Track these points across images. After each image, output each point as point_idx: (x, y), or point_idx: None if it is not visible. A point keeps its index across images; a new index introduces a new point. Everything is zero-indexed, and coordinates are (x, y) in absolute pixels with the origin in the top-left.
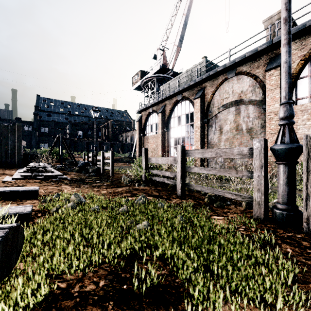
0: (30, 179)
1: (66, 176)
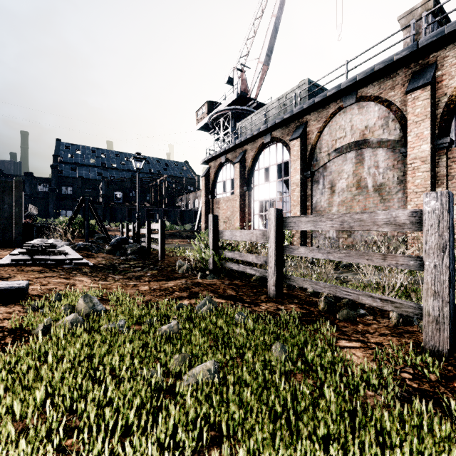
0: (28, 265)
1: (87, 261)
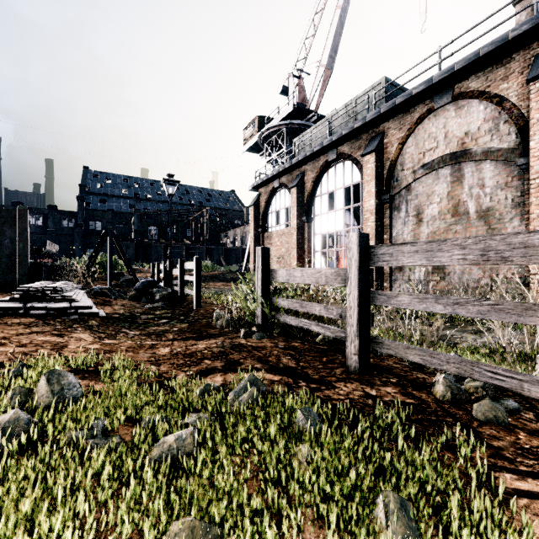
0: (18, 315)
1: (97, 310)
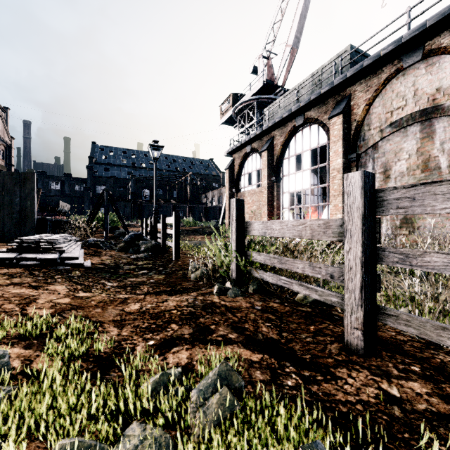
0: (9, 265)
1: (82, 261)
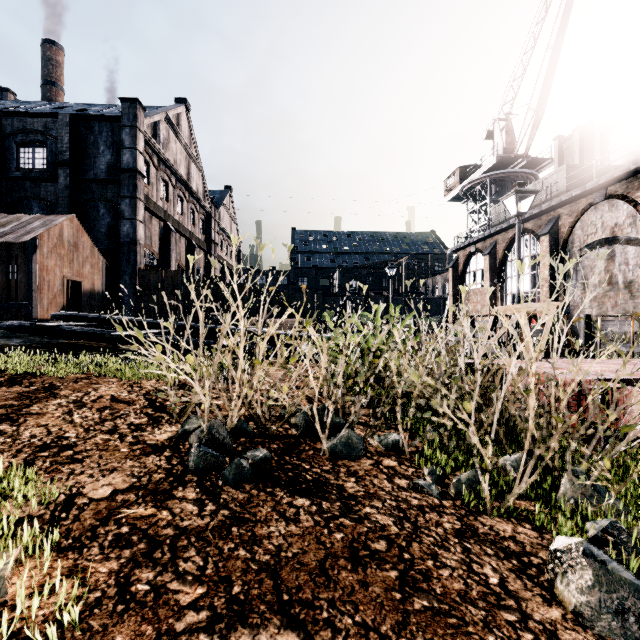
0: None
1: None
